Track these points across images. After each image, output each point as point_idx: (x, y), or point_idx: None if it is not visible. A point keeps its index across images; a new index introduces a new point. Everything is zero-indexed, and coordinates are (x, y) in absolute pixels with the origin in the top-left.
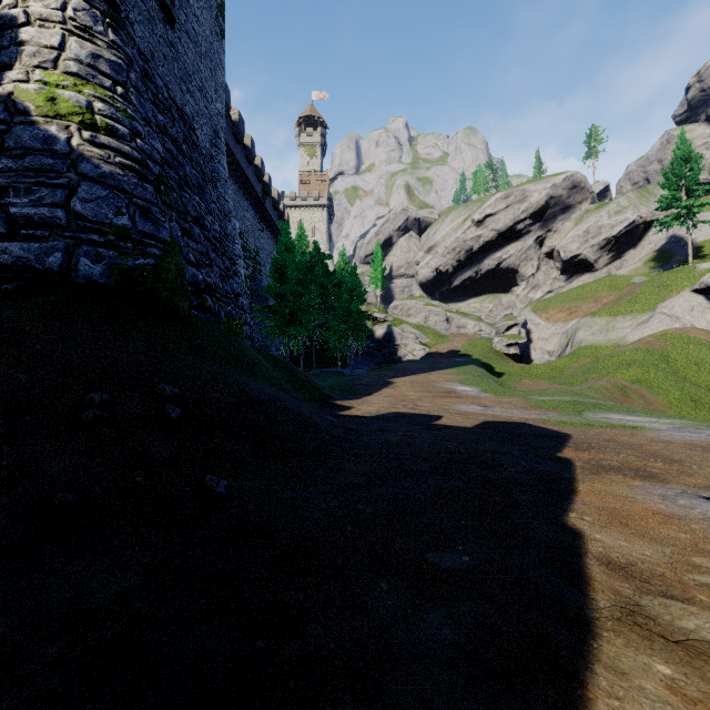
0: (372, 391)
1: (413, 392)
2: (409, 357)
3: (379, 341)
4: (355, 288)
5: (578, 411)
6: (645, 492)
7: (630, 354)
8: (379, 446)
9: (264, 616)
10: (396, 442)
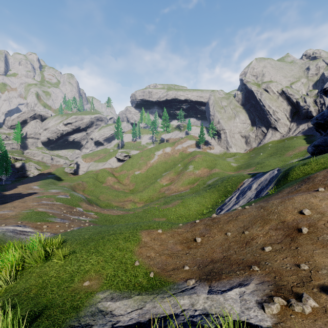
0: (11, 189)
1: (22, 189)
2: (32, 175)
3: (18, 168)
4: (5, 158)
5: (49, 190)
6: (34, 196)
7: (91, 174)
8: (10, 196)
9: (1, 201)
10: (12, 196)
